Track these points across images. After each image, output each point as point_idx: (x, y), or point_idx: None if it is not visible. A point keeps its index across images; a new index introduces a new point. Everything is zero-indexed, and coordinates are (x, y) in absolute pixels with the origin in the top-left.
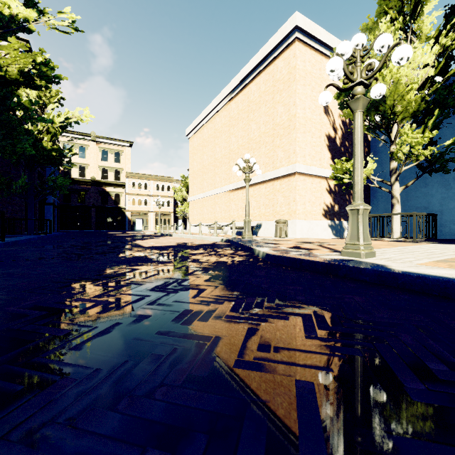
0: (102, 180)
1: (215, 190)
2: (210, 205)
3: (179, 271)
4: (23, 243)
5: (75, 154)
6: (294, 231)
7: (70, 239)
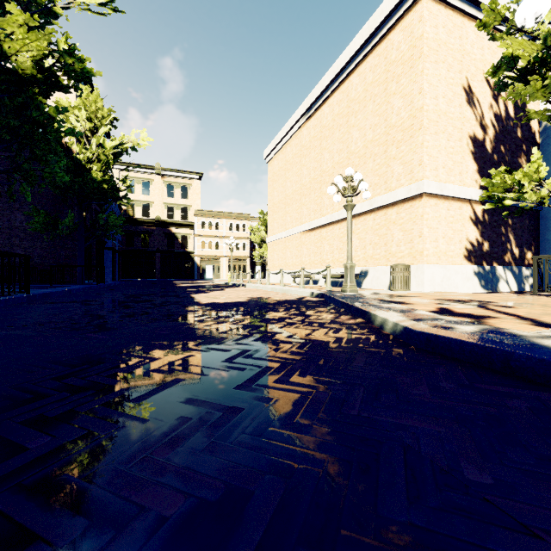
0: (167, 220)
1: (301, 226)
2: (294, 246)
3: (229, 369)
4: (57, 296)
5: (129, 186)
6: (421, 281)
7: (119, 291)
